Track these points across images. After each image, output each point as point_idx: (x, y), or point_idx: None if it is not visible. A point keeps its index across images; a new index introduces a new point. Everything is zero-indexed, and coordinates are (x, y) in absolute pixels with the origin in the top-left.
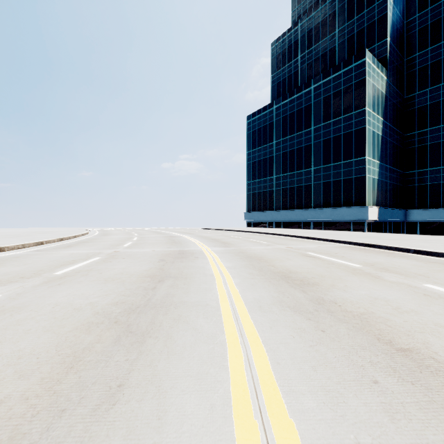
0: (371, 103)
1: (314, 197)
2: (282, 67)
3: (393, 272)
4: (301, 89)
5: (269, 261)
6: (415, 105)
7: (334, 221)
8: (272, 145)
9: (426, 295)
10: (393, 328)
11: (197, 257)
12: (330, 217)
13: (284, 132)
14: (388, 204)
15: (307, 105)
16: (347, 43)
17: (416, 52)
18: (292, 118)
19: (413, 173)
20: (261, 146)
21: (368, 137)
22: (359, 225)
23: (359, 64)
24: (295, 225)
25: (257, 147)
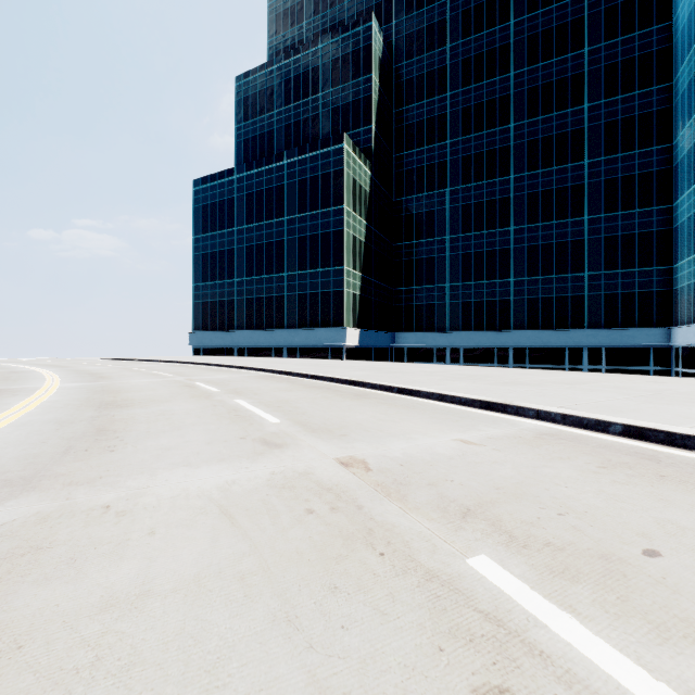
0: (351, 200)
1: (288, 313)
2: (252, 119)
3: (238, 393)
4: (272, 161)
5: (123, 393)
6: (403, 211)
7: (311, 346)
8: (233, 232)
9: (213, 406)
10: (126, 423)
11: (16, 395)
12: (306, 341)
13: (249, 216)
14: (373, 326)
15: (279, 185)
16: (332, 115)
17: (404, 150)
18: (260, 199)
19: (401, 290)
20: (217, 230)
21: (347, 242)
22: (337, 352)
23: (337, 149)
24: (264, 351)
25: (209, 231)
